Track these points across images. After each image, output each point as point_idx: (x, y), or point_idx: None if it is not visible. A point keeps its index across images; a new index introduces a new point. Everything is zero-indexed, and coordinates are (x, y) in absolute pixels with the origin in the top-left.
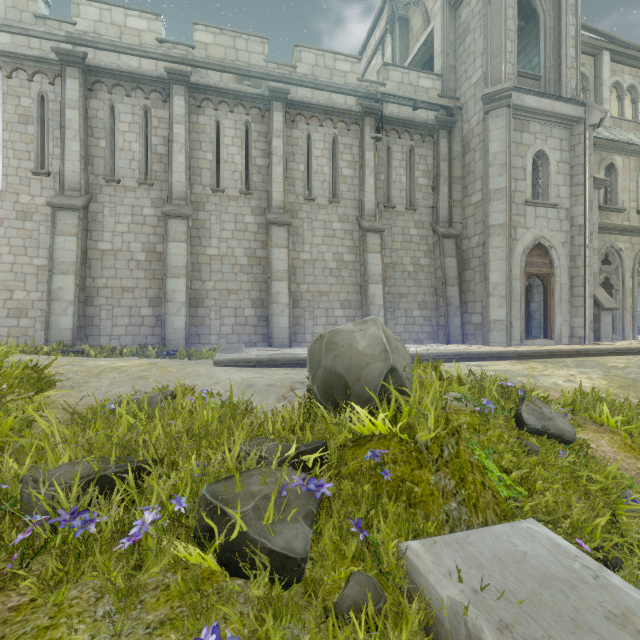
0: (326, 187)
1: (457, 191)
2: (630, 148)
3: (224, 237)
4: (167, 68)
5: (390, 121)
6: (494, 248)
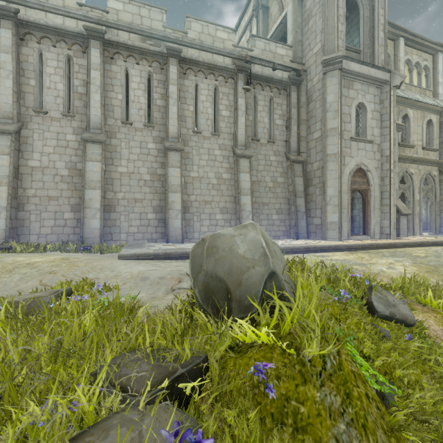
0: (209, 124)
1: (303, 130)
2: (418, 104)
3: (131, 159)
4: (85, 26)
5: (256, 77)
6: (330, 170)
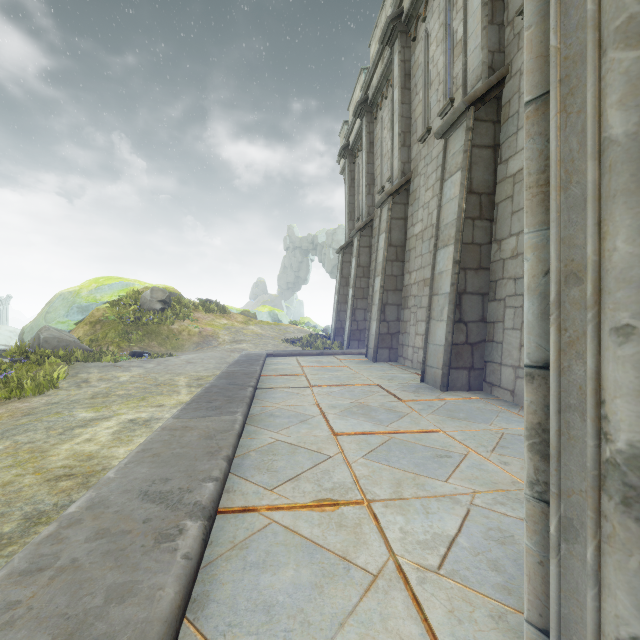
0: (440, 94)
1: None
2: None
3: None
4: (352, 114)
5: None
6: None
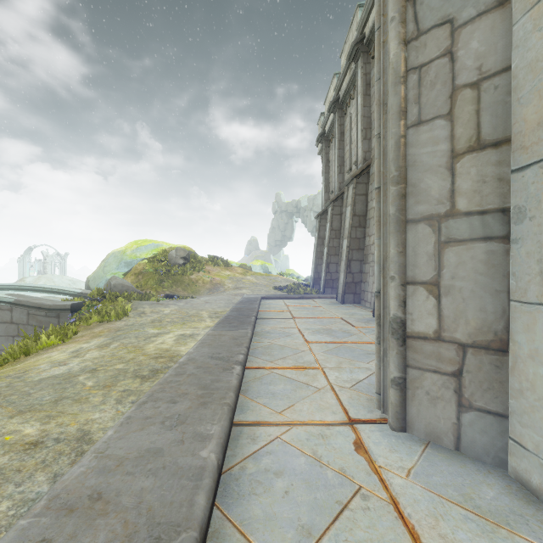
0: None
1: None
2: None
3: None
4: (327, 111)
5: None
6: None
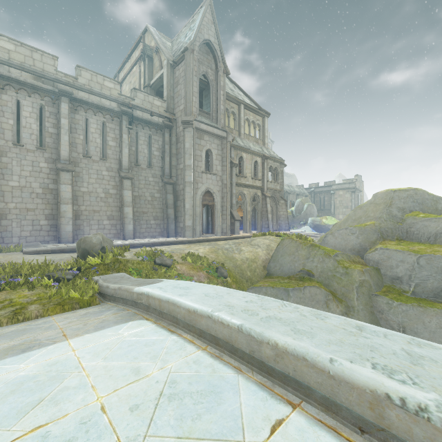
0: (98, 150)
1: (174, 161)
2: (248, 151)
3: (23, 175)
4: None
5: (138, 119)
6: (187, 192)
